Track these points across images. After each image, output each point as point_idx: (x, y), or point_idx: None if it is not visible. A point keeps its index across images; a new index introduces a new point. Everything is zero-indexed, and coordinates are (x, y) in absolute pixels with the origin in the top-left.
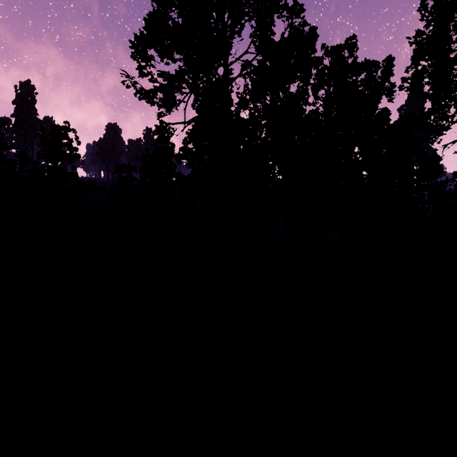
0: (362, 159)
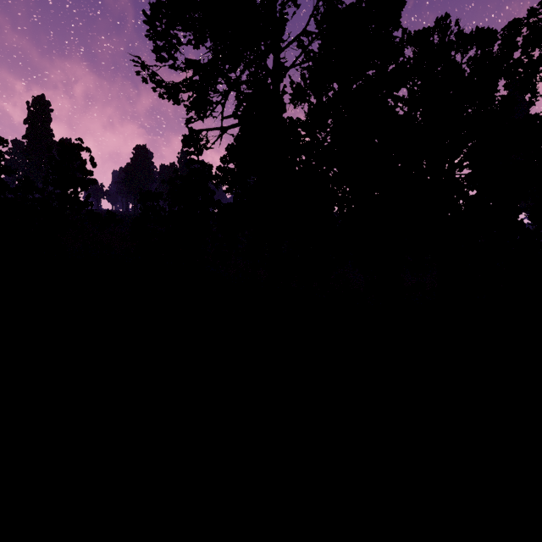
0: (472, 171)
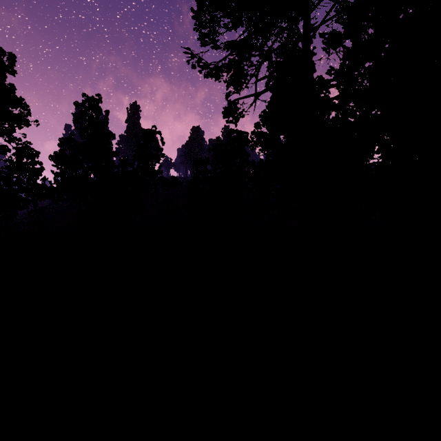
0: None
